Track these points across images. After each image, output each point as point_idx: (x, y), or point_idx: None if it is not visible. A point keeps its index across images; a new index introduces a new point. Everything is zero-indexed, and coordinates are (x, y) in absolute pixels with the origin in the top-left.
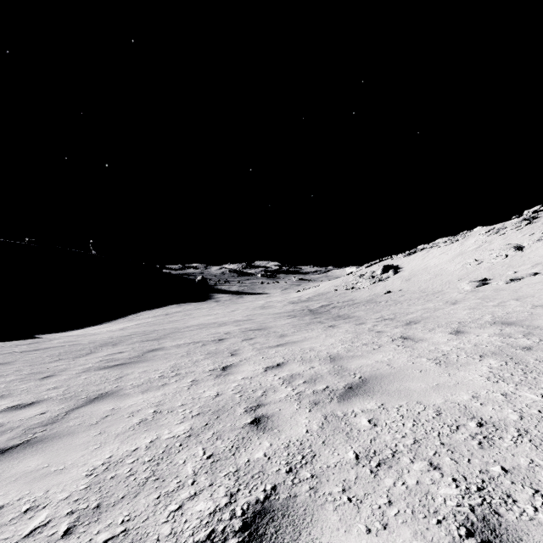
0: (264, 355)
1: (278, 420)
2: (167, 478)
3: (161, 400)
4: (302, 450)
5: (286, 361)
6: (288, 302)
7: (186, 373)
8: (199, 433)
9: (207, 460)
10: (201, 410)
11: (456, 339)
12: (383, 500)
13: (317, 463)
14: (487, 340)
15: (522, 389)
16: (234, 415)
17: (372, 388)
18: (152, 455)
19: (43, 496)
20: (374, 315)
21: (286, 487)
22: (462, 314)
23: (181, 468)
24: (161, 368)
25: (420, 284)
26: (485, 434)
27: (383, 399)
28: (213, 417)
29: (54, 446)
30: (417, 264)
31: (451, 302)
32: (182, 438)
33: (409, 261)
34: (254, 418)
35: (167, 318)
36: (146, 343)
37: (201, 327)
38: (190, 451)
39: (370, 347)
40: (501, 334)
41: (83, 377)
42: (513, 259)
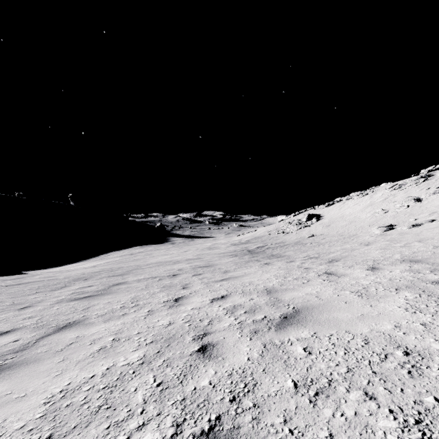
0: (210, 288)
1: (222, 348)
2: (118, 406)
3: (120, 329)
4: (244, 378)
5: (229, 294)
6: (230, 244)
7: (143, 304)
8: (151, 361)
9: (157, 388)
10: (154, 338)
11: (372, 275)
12: (324, 433)
13: (259, 392)
14: (400, 275)
15: (438, 319)
16: (183, 343)
17: (305, 317)
18: (107, 382)
19: (0, 425)
20: (301, 254)
21: (230, 417)
22: (375, 253)
23: (132, 396)
24: (123, 300)
25: (338, 229)
26: (413, 363)
27: (315, 328)
28: (164, 344)
29: (20, 373)
30: (335, 213)
31: (365, 243)
32: (136, 365)
33: (328, 211)
34: (200, 346)
35: (132, 257)
36: (112, 278)
37: (159, 265)
38: (142, 379)
39: (300, 281)
40: (410, 270)
41: (56, 308)
42: (413, 208)
